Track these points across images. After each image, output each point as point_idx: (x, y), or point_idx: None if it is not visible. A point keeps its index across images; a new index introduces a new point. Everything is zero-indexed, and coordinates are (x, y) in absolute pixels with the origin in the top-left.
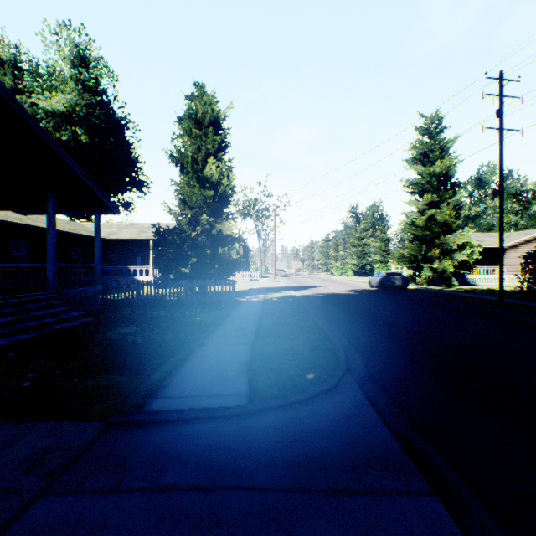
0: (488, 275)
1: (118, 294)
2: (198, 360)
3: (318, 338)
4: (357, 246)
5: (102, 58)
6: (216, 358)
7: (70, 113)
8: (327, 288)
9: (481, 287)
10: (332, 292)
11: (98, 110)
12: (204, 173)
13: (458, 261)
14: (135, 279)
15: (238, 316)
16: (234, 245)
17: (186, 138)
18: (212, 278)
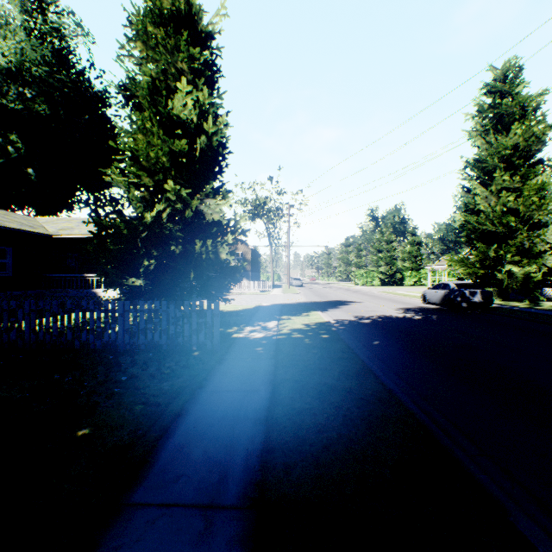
0: None
1: None
2: None
3: None
4: (385, 251)
5: (73, 13)
6: None
7: (17, 69)
8: (367, 305)
9: None
10: (380, 314)
11: (64, 74)
12: (172, 111)
13: (546, 267)
14: (94, 292)
15: (199, 427)
16: (226, 238)
17: (138, 46)
18: (191, 294)
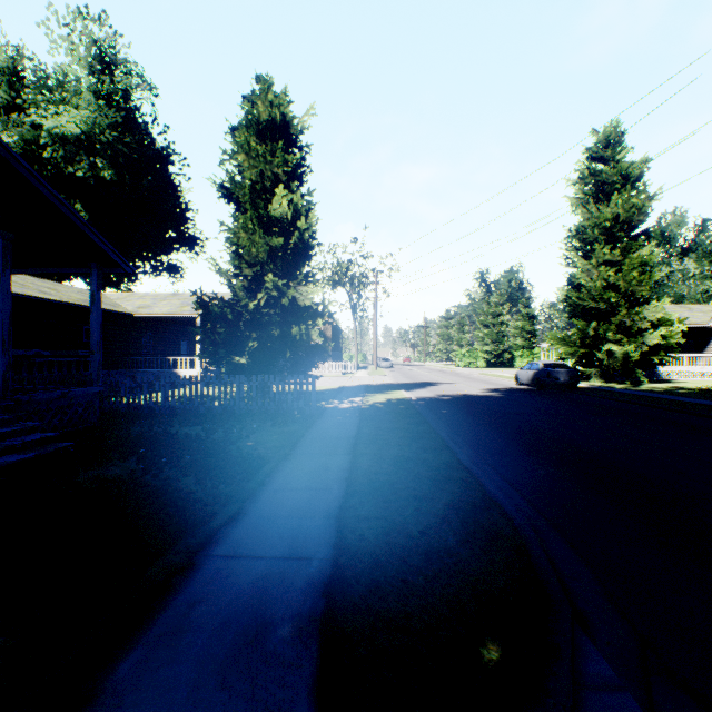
0: (690, 366)
1: (134, 397)
2: (211, 573)
3: (472, 499)
4: (490, 326)
5: (136, 64)
6: (254, 567)
7: (87, 137)
8: (455, 386)
9: (685, 385)
10: (463, 393)
11: (129, 135)
12: (270, 211)
13: (649, 347)
14: (175, 372)
15: (317, 439)
16: (316, 322)
17: (242, 157)
18: (283, 372)
